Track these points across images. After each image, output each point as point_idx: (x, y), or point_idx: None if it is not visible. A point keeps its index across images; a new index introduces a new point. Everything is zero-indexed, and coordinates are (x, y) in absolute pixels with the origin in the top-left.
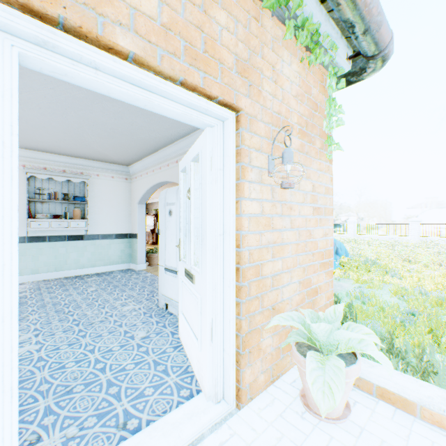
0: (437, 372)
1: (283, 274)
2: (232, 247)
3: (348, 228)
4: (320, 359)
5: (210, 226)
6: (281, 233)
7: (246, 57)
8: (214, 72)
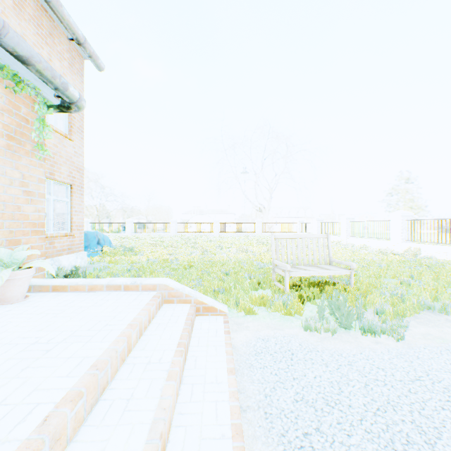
0: None
1: None
2: None
3: (127, 227)
4: (2, 269)
5: None
6: None
7: None
8: None
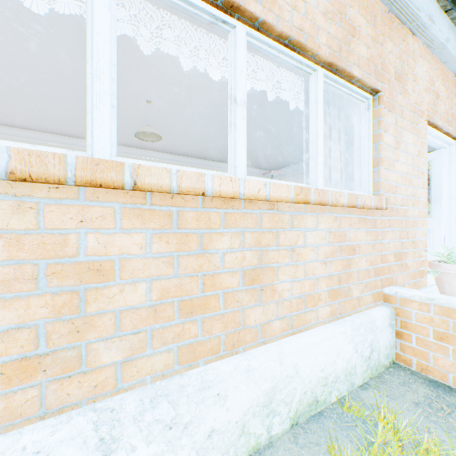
0: None
1: None
2: (454, 203)
3: None
4: None
5: (442, 194)
6: None
7: None
8: (452, 126)
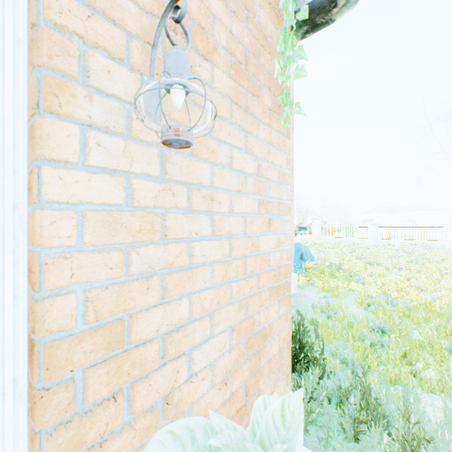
0: (433, 440)
1: (194, 324)
2: (11, 293)
3: (313, 231)
4: None
5: None
6: (191, 245)
7: None
8: None
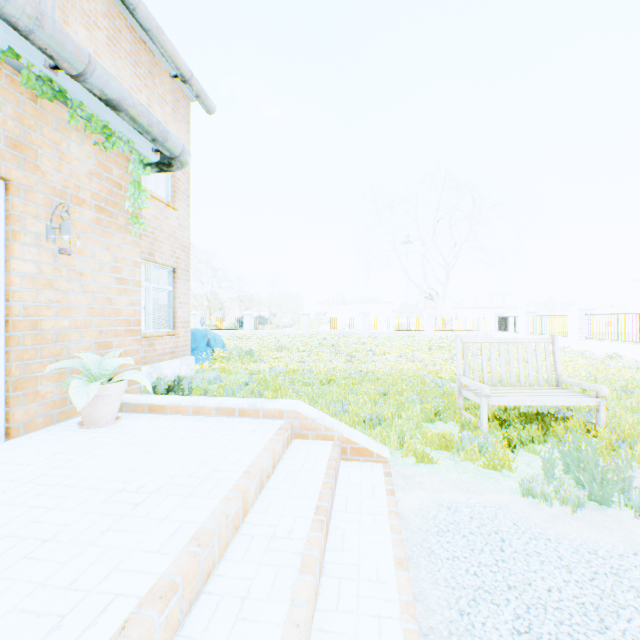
0: None
1: (72, 332)
2: (1, 300)
3: (245, 322)
4: (88, 382)
5: None
6: (71, 295)
7: (19, 134)
8: None
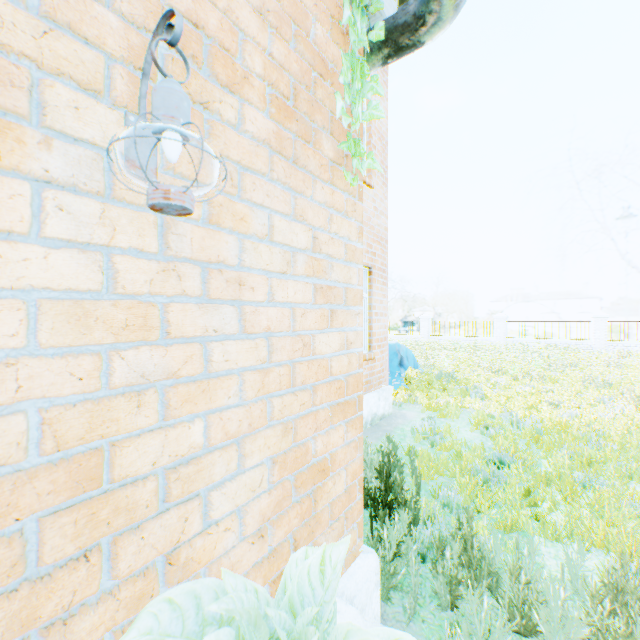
0: (547, 602)
1: (213, 454)
2: None
3: (421, 327)
4: None
5: None
6: (209, 346)
7: None
8: None
